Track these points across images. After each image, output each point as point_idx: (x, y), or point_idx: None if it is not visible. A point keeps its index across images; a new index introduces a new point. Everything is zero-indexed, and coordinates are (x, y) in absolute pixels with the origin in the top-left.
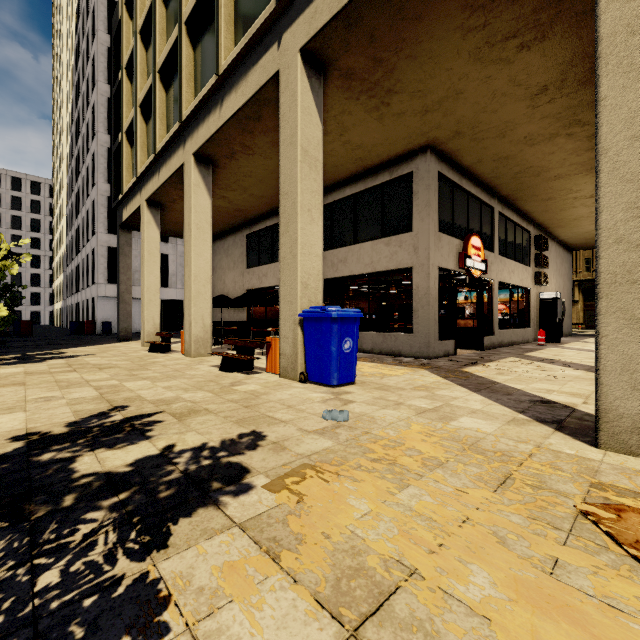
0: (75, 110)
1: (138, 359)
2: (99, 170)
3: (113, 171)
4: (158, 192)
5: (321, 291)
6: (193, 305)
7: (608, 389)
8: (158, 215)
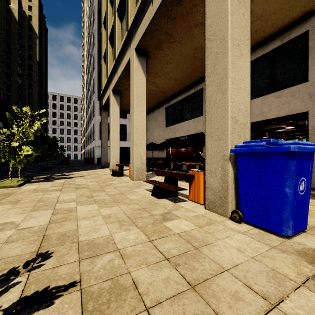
0: (88, 62)
1: (103, 181)
2: (96, 85)
3: (99, 80)
4: (117, 83)
5: (248, 127)
6: (135, 147)
7: None
8: (118, 98)
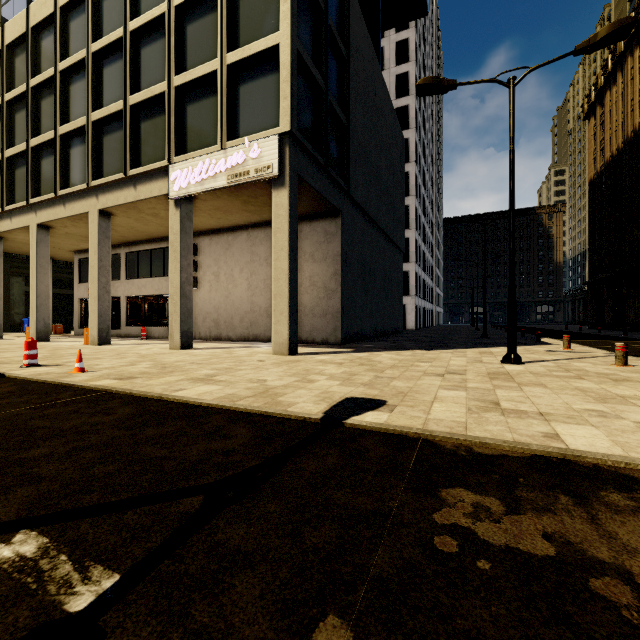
0: None
1: None
2: None
3: None
4: None
5: None
6: None
7: None
8: None
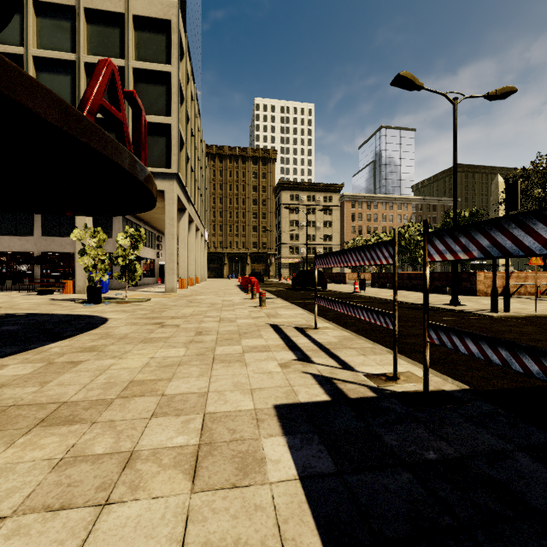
0: None
1: None
2: None
3: None
4: None
5: None
6: None
7: (166, 284)
8: None
